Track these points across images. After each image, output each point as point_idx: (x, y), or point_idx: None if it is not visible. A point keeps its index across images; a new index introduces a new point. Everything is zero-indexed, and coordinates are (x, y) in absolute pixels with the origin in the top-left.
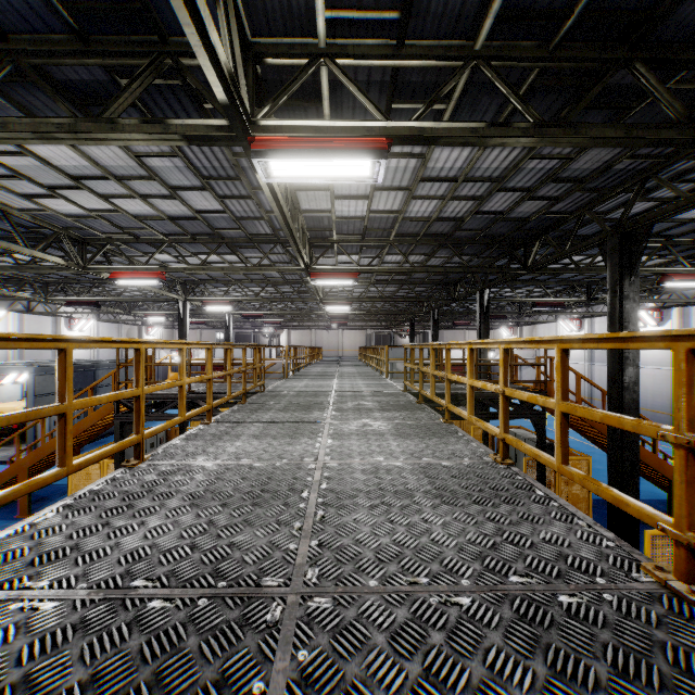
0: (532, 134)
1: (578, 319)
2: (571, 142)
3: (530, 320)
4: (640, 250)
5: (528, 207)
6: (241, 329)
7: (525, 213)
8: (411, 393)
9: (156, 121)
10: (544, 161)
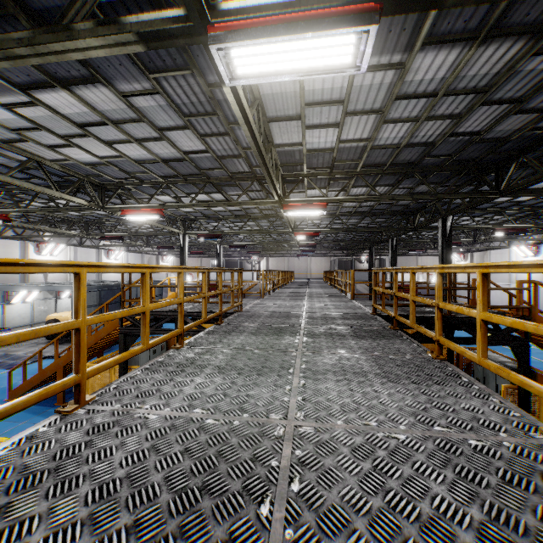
0: None
1: (533, 245)
2: None
3: (482, 247)
4: None
5: (510, 124)
6: (231, 257)
7: (504, 132)
8: (380, 316)
9: (110, 21)
10: None
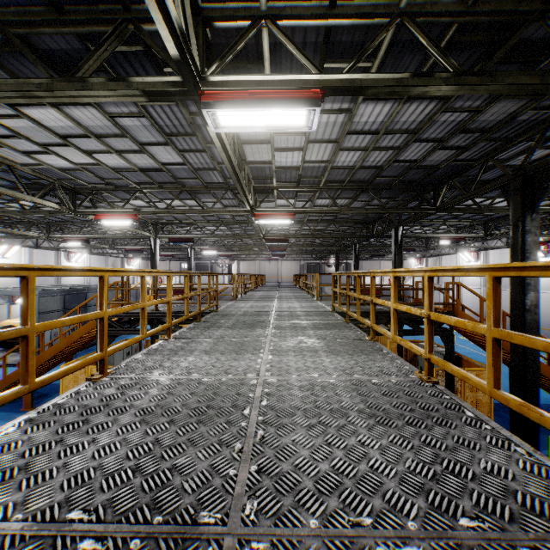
0: (452, 82)
1: (475, 252)
2: (488, 90)
3: (434, 253)
4: (540, 190)
5: (438, 156)
6: (201, 260)
7: (435, 161)
8: (338, 313)
9: (120, 79)
10: (455, 114)
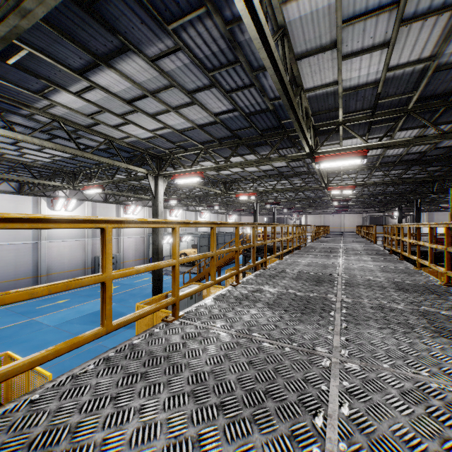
0: (438, 137)
1: None
2: None
3: None
4: None
5: None
6: (276, 215)
7: None
8: (388, 251)
9: (283, 156)
10: None
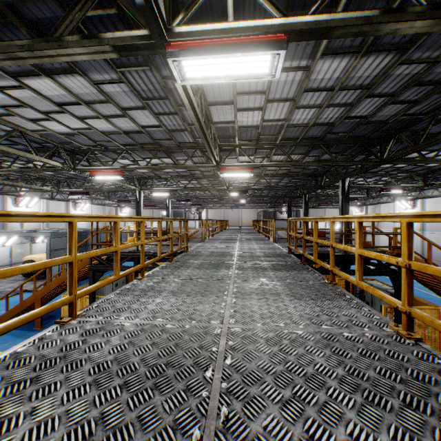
0: (427, 17)
1: (411, 200)
2: None
3: (374, 201)
4: None
5: (388, 111)
6: (177, 209)
7: (384, 116)
8: (293, 254)
9: (92, 36)
10: (411, 66)
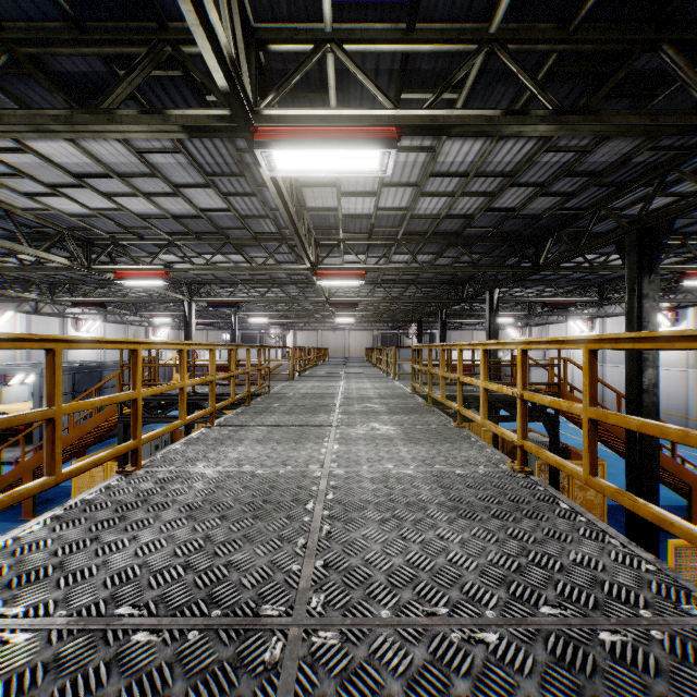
0: (551, 121)
1: (589, 320)
2: (593, 130)
3: (540, 321)
4: (660, 246)
5: (541, 204)
6: (247, 330)
7: (537, 209)
8: (419, 395)
9: (155, 111)
10: (559, 154)
